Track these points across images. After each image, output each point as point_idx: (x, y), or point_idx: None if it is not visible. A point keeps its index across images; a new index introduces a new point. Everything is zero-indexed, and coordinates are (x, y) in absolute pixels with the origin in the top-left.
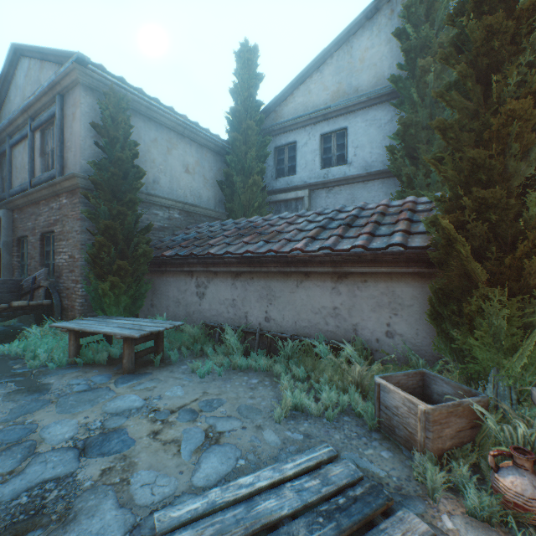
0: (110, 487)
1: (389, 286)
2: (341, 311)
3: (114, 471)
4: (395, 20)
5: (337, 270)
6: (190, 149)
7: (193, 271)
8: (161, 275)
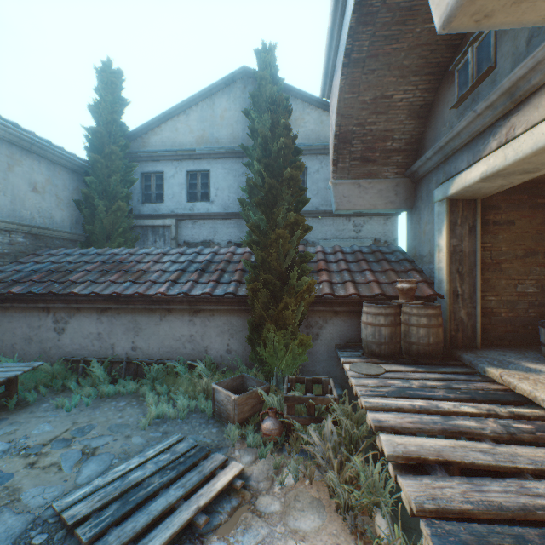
0: (4, 507)
1: (228, 318)
2: (196, 338)
3: (0, 498)
4: (247, 95)
5: (193, 307)
6: (39, 166)
7: (50, 307)
8: (3, 310)
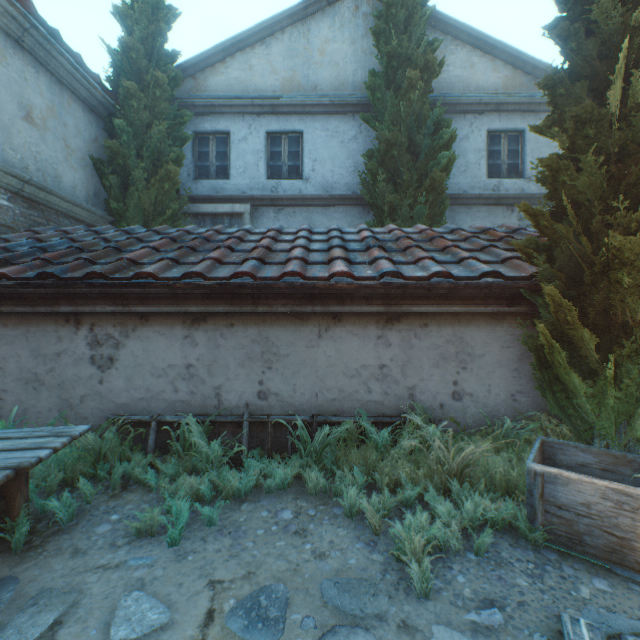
0: None
1: (456, 330)
2: (391, 371)
3: None
4: (361, 20)
5: (393, 309)
6: (36, 78)
7: (80, 314)
8: None
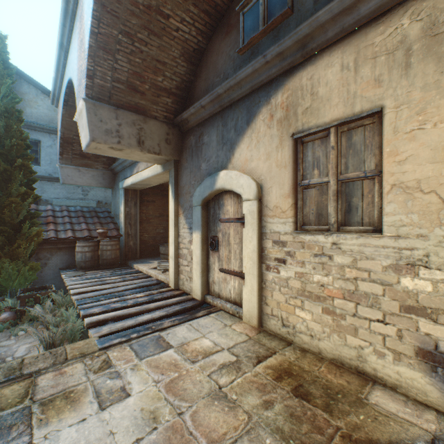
0: None
1: None
2: None
3: None
4: None
5: None
6: None
7: None
8: None
